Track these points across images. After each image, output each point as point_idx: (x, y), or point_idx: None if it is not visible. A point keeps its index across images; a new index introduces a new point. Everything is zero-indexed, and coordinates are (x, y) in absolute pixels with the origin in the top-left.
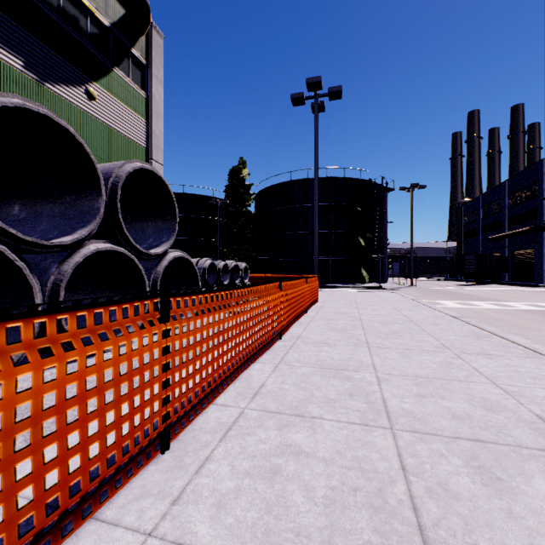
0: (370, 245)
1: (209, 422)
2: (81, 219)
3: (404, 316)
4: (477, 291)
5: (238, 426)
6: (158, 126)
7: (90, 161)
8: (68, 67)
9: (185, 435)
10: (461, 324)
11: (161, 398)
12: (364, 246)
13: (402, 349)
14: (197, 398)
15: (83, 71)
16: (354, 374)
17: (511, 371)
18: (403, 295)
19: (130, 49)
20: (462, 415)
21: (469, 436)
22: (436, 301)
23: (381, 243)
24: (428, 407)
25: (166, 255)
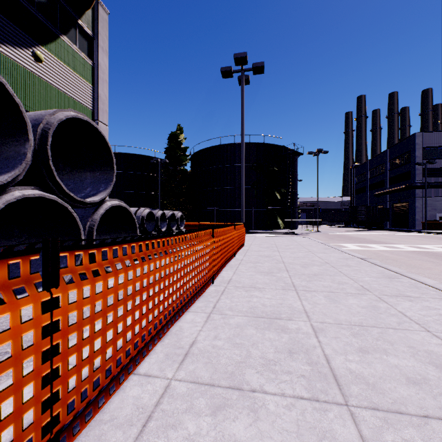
0: (285, 199)
1: (125, 407)
2: (6, 164)
3: (320, 258)
4: (369, 236)
5: (160, 411)
6: (104, 91)
7: (15, 104)
8: (14, 30)
9: (87, 434)
10: (370, 265)
11: (40, 402)
12: (280, 199)
13: (327, 292)
14: (108, 377)
15: (30, 35)
16: (289, 323)
17: (436, 315)
18: (313, 240)
19: (77, 20)
20: (417, 378)
21: (439, 412)
22: (339, 244)
23: (293, 197)
24: (377, 367)
25: (103, 204)
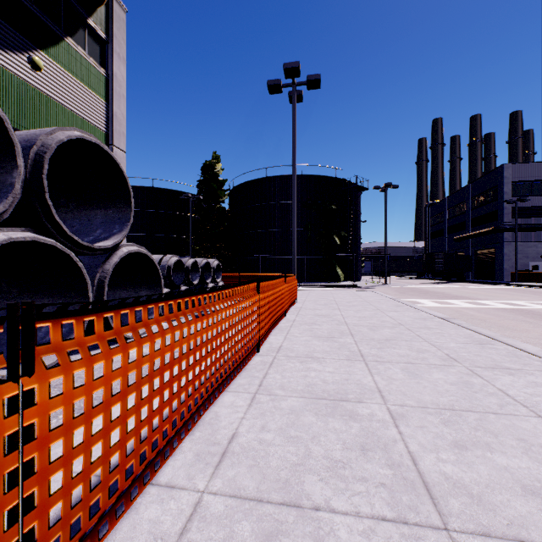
0: (345, 244)
1: (137, 537)
2: None
3: (391, 318)
4: (448, 289)
5: None
6: (121, 109)
7: None
8: (5, 29)
9: None
10: (455, 328)
11: None
12: (339, 245)
13: (405, 363)
14: (113, 495)
15: (26, 36)
16: (358, 407)
17: None
18: (381, 294)
19: (86, 19)
20: (536, 486)
21: None
22: (413, 299)
23: (355, 242)
24: (480, 470)
25: (117, 250)
